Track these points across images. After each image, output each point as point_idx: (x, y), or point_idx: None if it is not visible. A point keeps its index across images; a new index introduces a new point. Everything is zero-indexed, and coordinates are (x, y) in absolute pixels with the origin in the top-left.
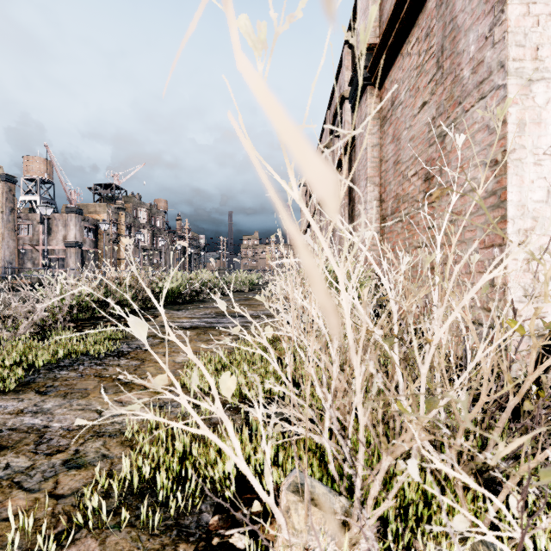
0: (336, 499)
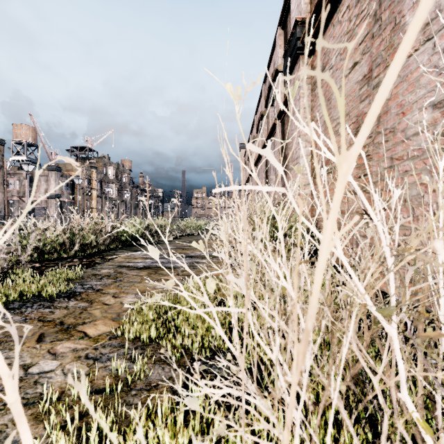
0: None
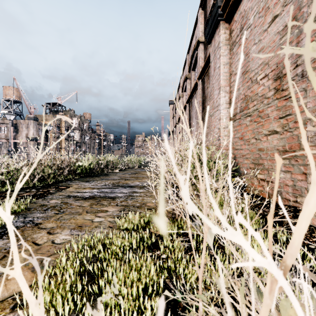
0: None
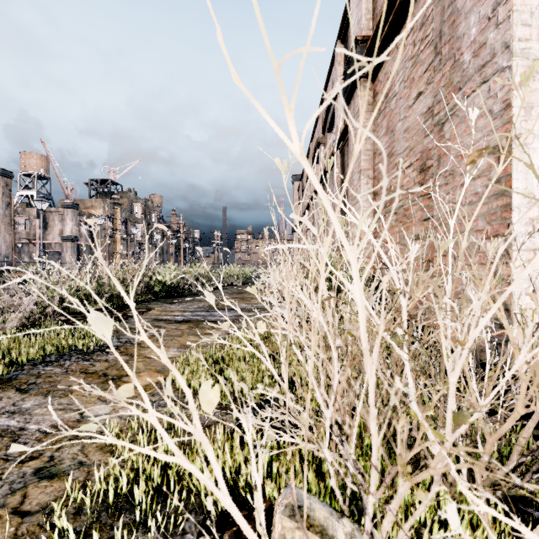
0: (339, 524)
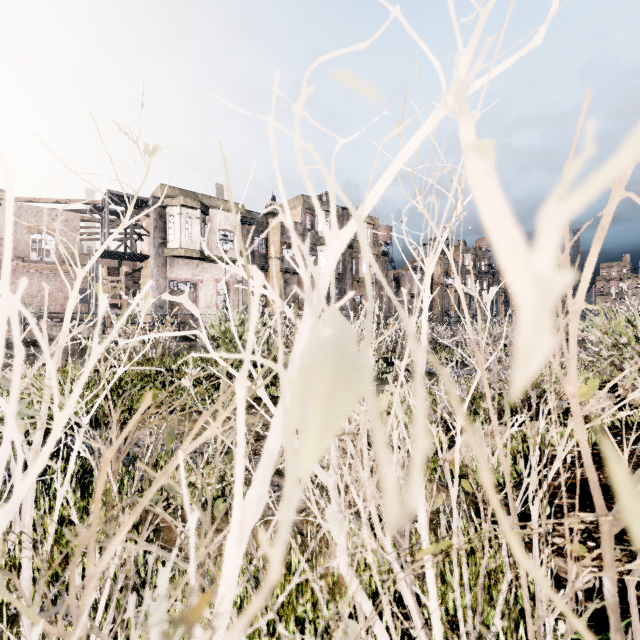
0: None
